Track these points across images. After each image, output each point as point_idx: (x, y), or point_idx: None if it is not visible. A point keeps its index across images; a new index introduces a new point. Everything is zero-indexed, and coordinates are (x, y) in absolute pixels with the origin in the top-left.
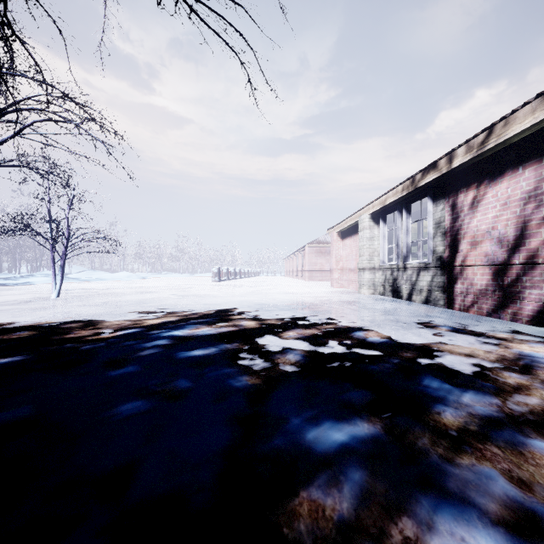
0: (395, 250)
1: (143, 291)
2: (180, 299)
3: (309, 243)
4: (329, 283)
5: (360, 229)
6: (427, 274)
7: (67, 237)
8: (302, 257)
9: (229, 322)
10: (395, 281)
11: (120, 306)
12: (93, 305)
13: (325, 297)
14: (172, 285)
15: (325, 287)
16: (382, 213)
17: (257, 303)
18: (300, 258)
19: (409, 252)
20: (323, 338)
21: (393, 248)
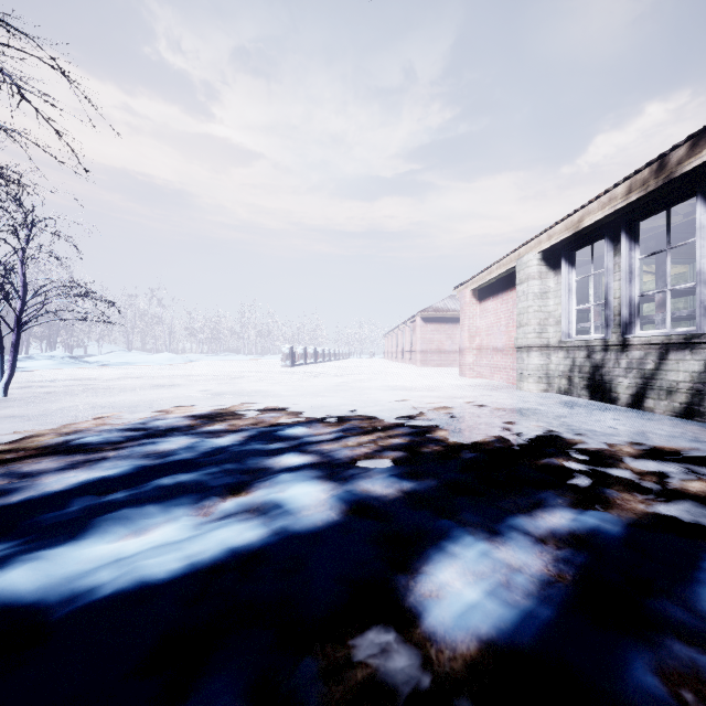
0: (594, 313)
1: (166, 382)
2: (208, 401)
3: (422, 311)
4: (452, 369)
5: (521, 280)
6: (689, 358)
7: (22, 294)
8: (410, 332)
9: (261, 490)
10: (598, 370)
11: (78, 419)
12: (33, 416)
13: (464, 398)
14: (221, 372)
15: (452, 377)
16: (566, 248)
17: (344, 411)
18: (408, 334)
19: (634, 316)
20: (626, 659)
21: (592, 310)
